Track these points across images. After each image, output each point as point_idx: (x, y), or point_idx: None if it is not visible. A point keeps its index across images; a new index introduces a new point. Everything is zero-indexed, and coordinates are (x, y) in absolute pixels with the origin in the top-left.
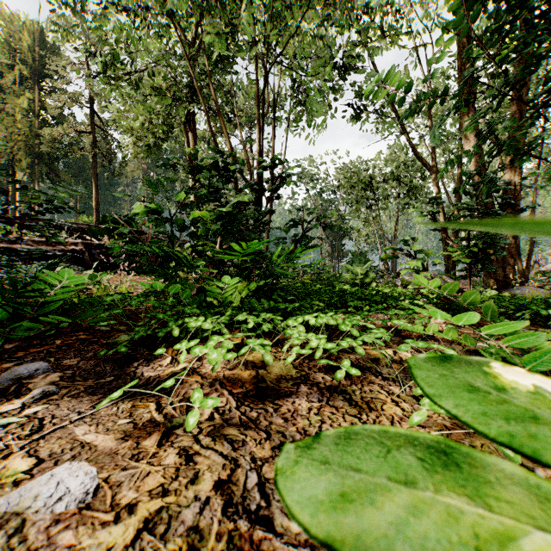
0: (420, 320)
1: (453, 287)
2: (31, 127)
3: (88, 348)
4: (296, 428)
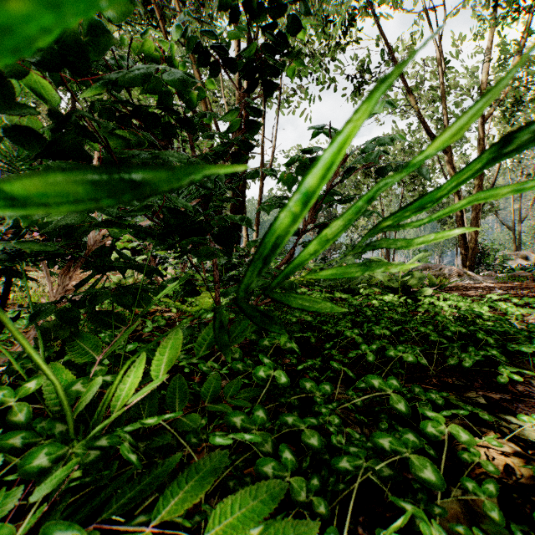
0: None
1: None
2: None
3: None
4: None
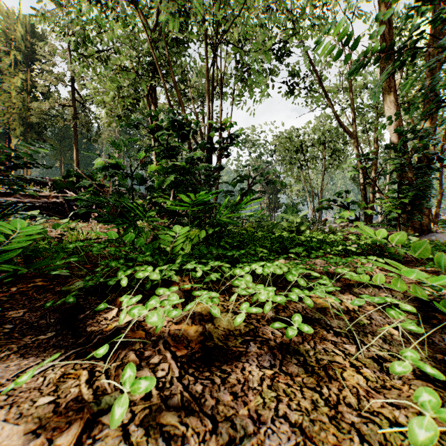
0: (362, 268)
1: (400, 237)
2: (24, 102)
3: (40, 296)
4: (248, 410)
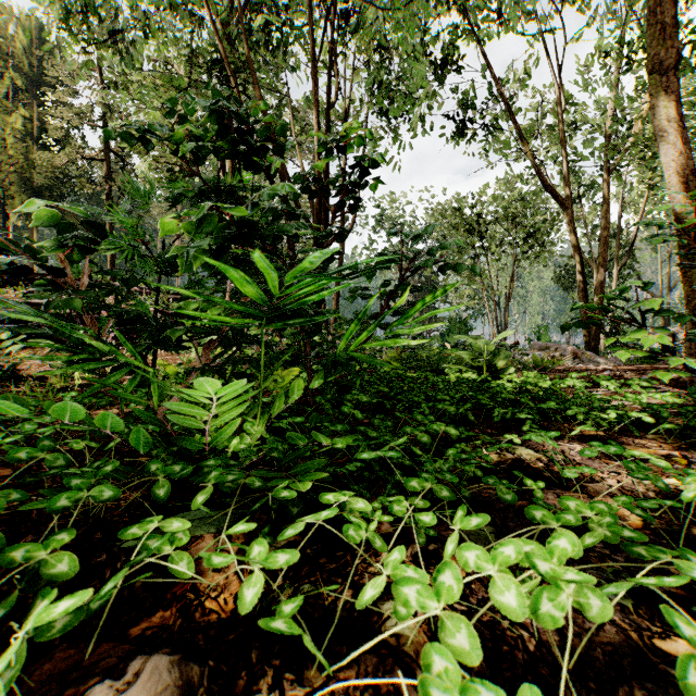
0: None
1: None
2: (27, 155)
3: None
4: None
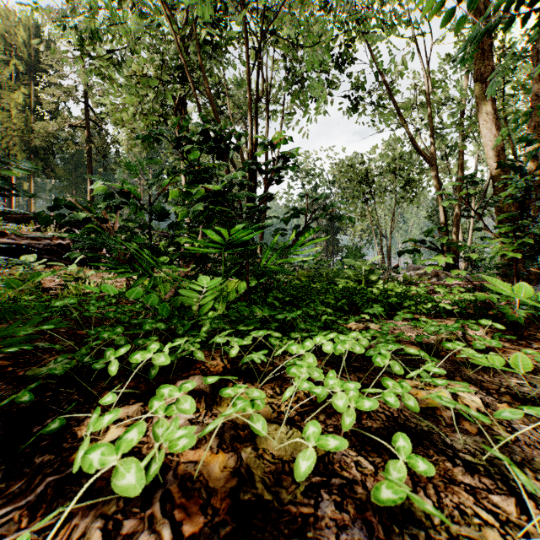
0: (482, 342)
1: None
2: (26, 122)
3: None
4: None
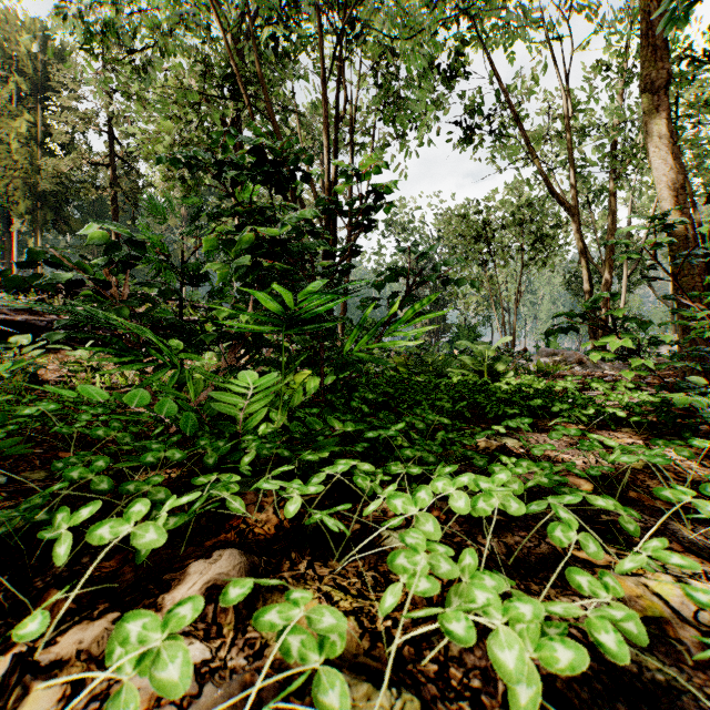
0: None
1: None
2: (32, 160)
3: None
4: None
